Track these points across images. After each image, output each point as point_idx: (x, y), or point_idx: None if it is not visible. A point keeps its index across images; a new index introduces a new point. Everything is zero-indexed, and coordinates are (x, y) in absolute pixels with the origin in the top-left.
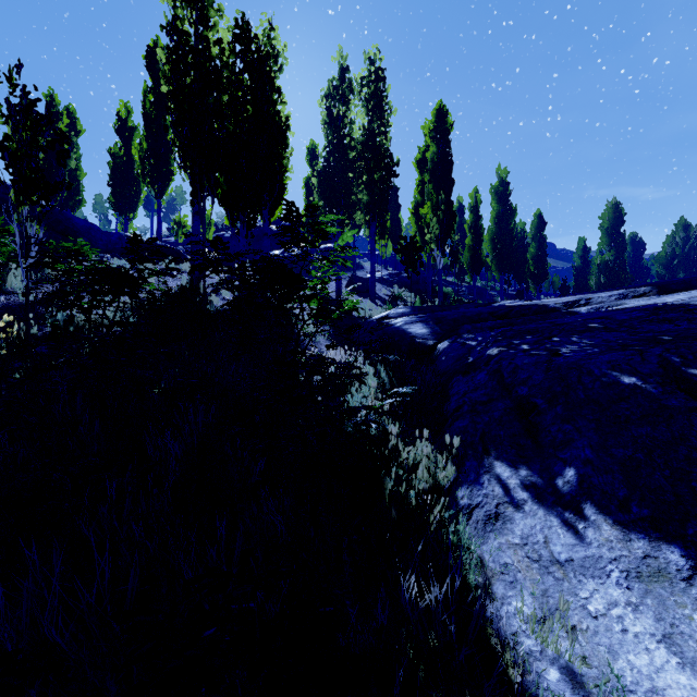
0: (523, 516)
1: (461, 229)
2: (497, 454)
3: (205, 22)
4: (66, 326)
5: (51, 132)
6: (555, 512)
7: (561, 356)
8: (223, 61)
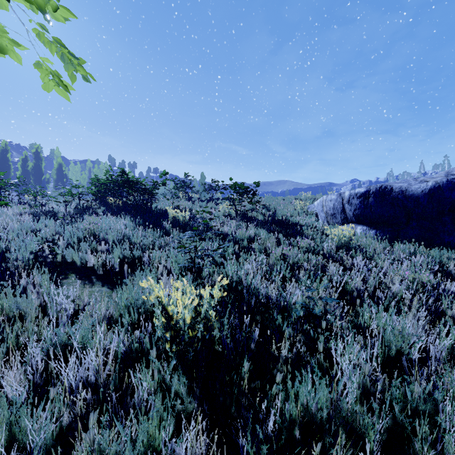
0: None
1: None
2: None
3: None
4: None
5: None
6: None
7: None
8: None
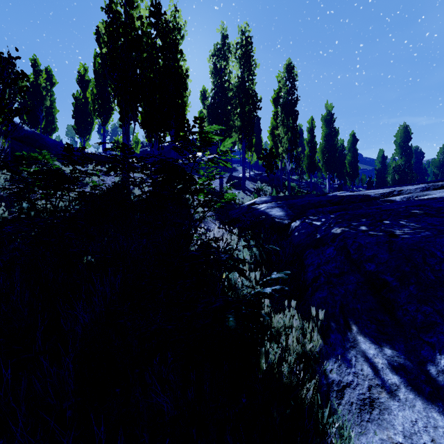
0: (399, 406)
1: (301, 144)
2: (358, 328)
3: (131, 4)
4: (29, 211)
5: (35, 83)
6: (437, 407)
7: (398, 238)
8: (143, 31)
